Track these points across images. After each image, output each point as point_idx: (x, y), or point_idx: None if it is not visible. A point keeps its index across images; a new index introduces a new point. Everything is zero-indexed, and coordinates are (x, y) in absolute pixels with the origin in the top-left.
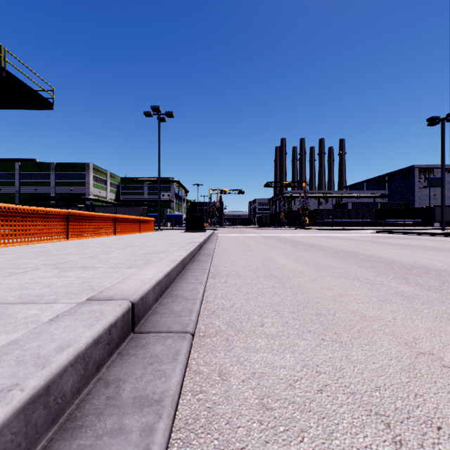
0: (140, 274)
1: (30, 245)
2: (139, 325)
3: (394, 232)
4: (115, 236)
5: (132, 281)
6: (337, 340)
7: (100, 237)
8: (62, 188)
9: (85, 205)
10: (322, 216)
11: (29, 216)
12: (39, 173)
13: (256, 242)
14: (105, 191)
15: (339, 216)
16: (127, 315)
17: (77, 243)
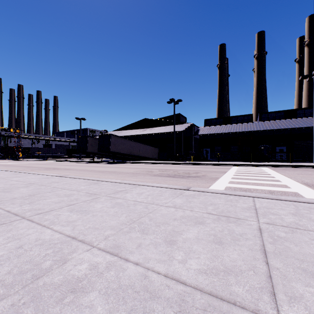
0: None
1: None
2: None
3: (62, 161)
4: None
5: None
6: None
7: None
8: None
9: None
10: (33, 152)
11: None
12: None
13: None
14: None
15: (46, 152)
16: None
17: None
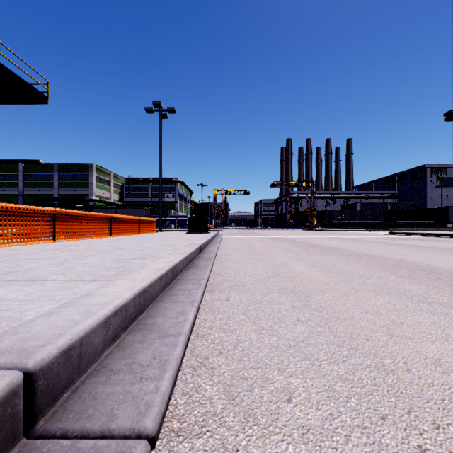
0: (96, 294)
1: (4, 248)
2: (53, 410)
3: (409, 233)
4: (110, 237)
5: (71, 310)
6: (452, 452)
7: (93, 238)
8: (65, 189)
9: (83, 205)
10: (330, 217)
11: (6, 214)
12: (43, 174)
13: (264, 244)
14: (108, 192)
15: (348, 217)
16: (2, 409)
17: (61, 245)
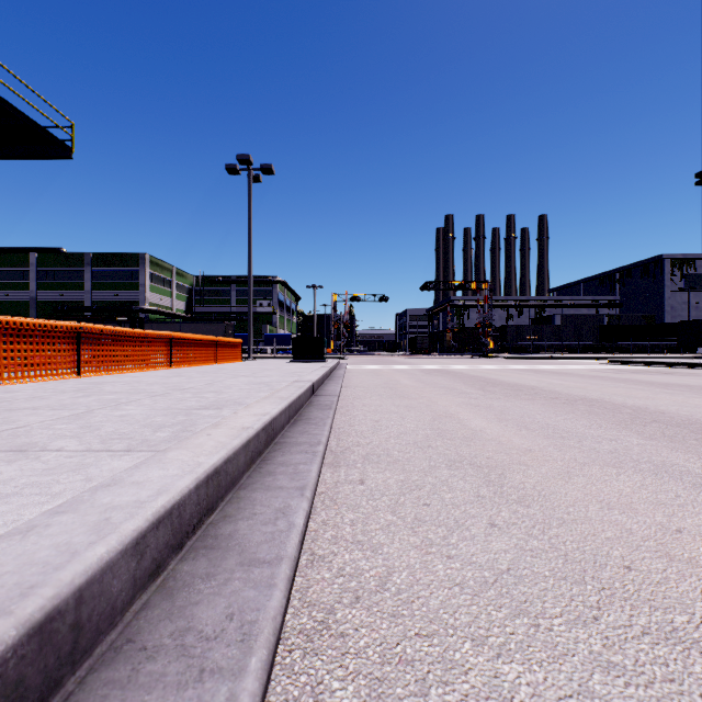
0: (125, 483)
1: None
2: None
3: (640, 362)
4: (170, 370)
5: (70, 521)
6: None
7: (142, 371)
8: (102, 294)
9: (128, 318)
10: (514, 337)
11: None
12: (67, 269)
13: (413, 380)
14: (169, 298)
15: (542, 337)
16: None
17: (88, 383)
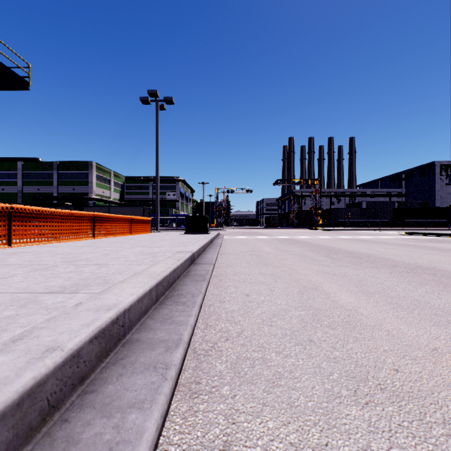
0: None
1: None
2: None
3: (429, 234)
4: (92, 240)
5: None
6: None
7: (68, 241)
8: (64, 188)
9: (72, 203)
10: (335, 216)
11: None
12: (42, 172)
13: (272, 247)
14: (108, 191)
15: (354, 216)
16: None
17: (5, 253)
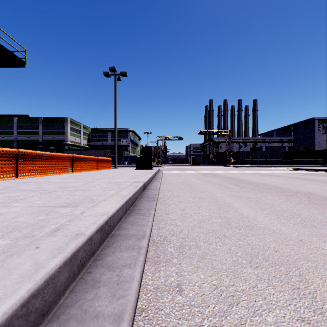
0: None
1: None
2: None
3: (309, 169)
4: (71, 174)
5: None
6: None
7: (55, 174)
8: (47, 136)
9: (55, 147)
10: (243, 157)
11: None
12: (31, 125)
13: (198, 179)
14: (79, 138)
15: (256, 157)
16: None
17: (16, 183)
